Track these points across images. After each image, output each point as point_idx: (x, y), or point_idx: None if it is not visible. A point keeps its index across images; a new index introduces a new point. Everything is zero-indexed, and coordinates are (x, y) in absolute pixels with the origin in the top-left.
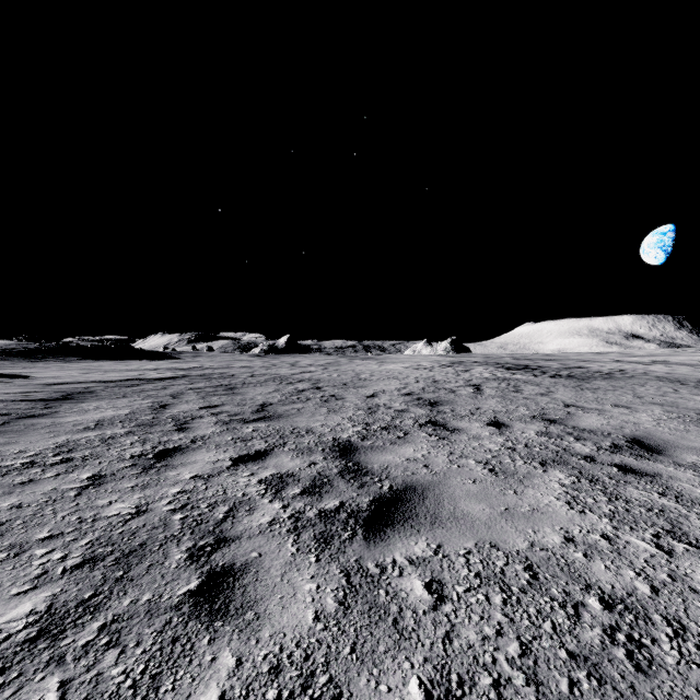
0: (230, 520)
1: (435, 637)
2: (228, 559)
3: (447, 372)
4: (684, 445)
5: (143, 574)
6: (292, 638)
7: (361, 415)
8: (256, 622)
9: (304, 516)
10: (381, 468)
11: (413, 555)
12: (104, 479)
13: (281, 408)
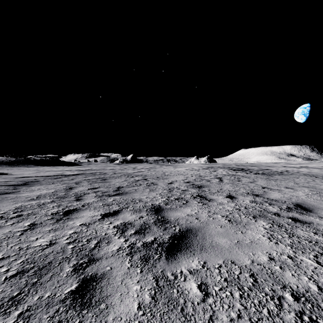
0: (97, 248)
1: (204, 319)
2: (94, 271)
3: (206, 171)
4: (322, 207)
5: (48, 280)
6: (125, 320)
7: (165, 192)
8: (106, 310)
9: (135, 246)
10: (174, 219)
11: (191, 268)
12: (36, 226)
13: (127, 189)
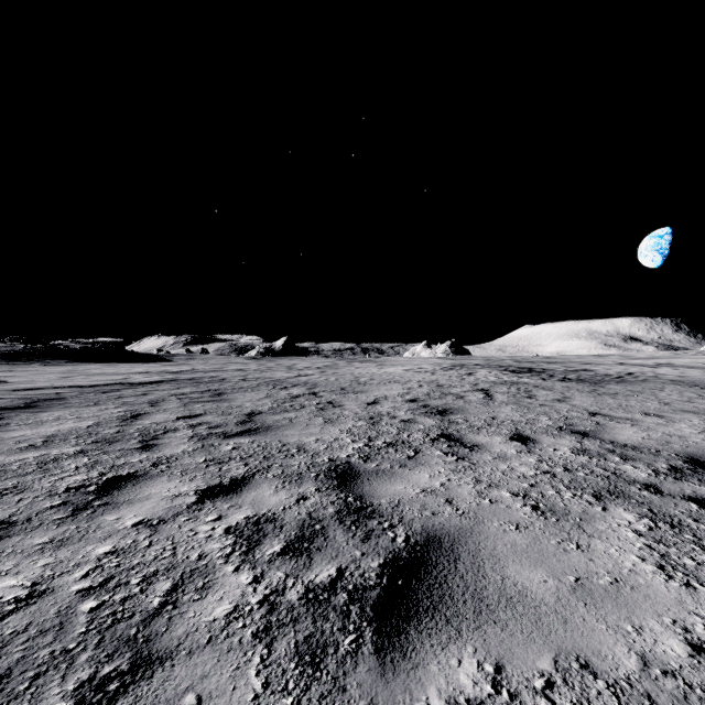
0: (167, 611)
1: None
2: None
3: (451, 375)
4: None
5: None
6: None
7: (362, 426)
8: None
9: (283, 601)
10: (391, 505)
11: (460, 693)
12: (10, 529)
13: (271, 418)
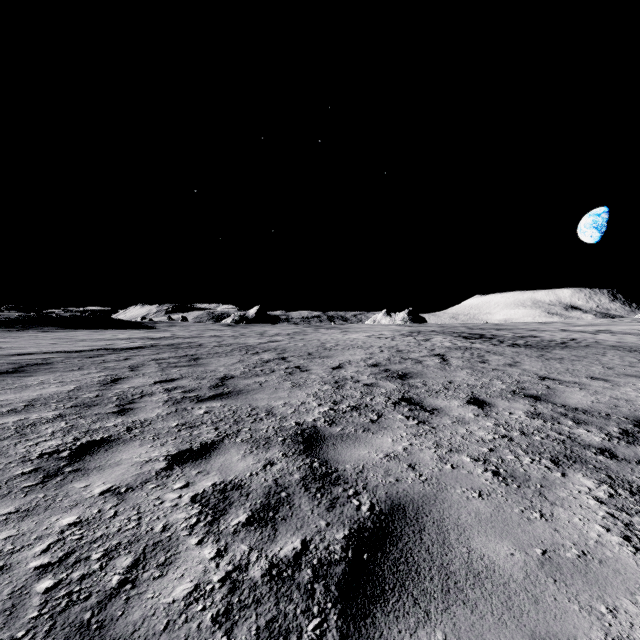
0: (125, 591)
1: None
2: None
3: (409, 341)
4: None
5: None
6: None
7: (327, 390)
8: None
9: (245, 578)
10: (355, 471)
11: None
12: None
13: (242, 382)
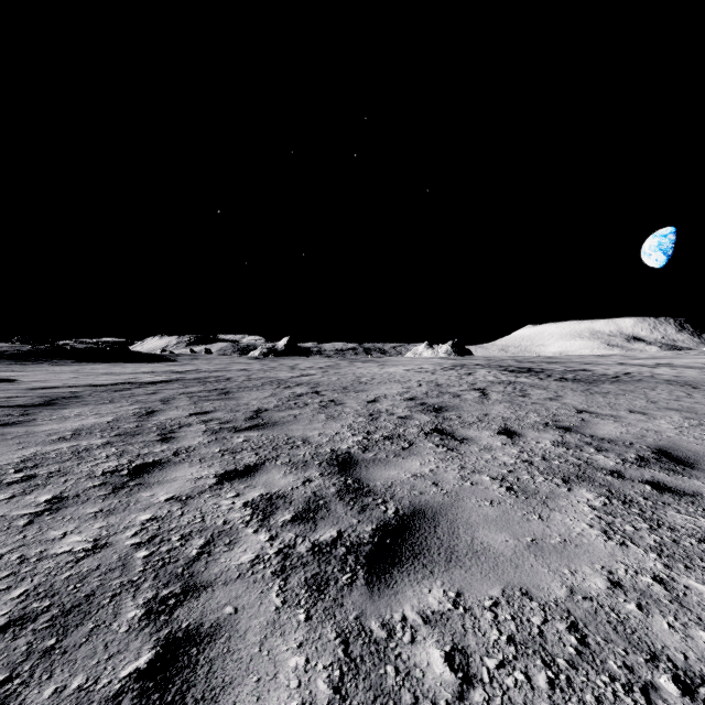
0: (204, 557)
1: None
2: (194, 617)
3: (450, 375)
4: None
5: (81, 643)
6: None
7: (362, 422)
8: None
9: (294, 552)
10: (384, 486)
11: (428, 608)
12: (64, 502)
13: (277, 414)
